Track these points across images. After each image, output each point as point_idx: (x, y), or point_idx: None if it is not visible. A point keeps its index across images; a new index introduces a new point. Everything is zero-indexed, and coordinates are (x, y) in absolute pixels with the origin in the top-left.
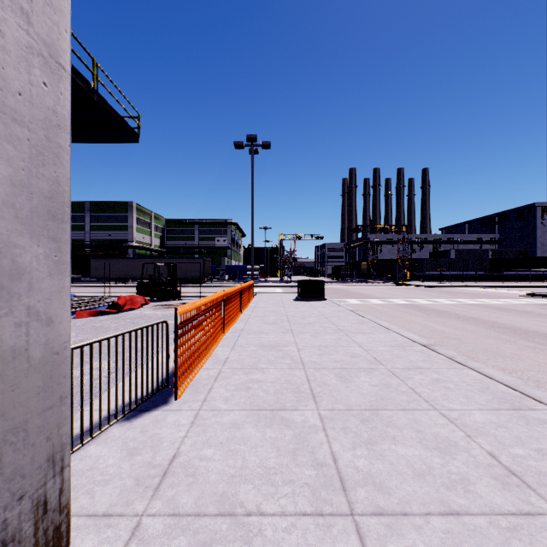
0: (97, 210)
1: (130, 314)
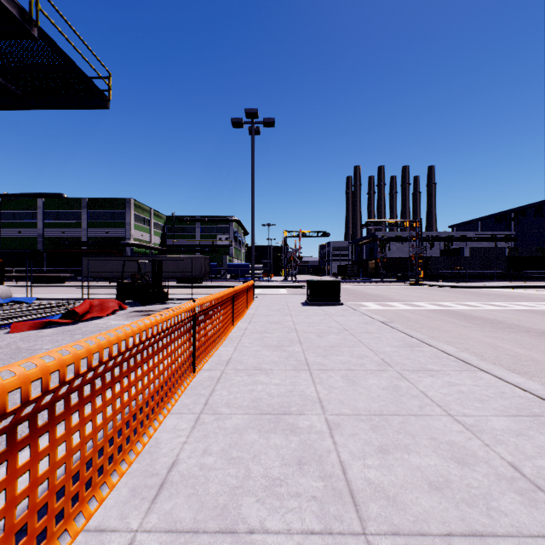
0: (94, 207)
1: (90, 325)
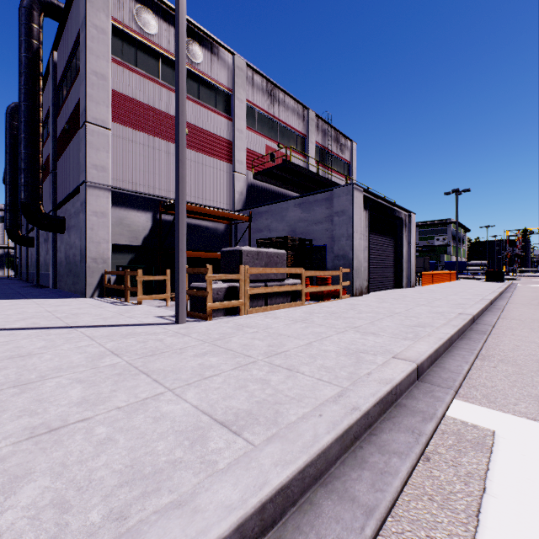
0: None
1: None
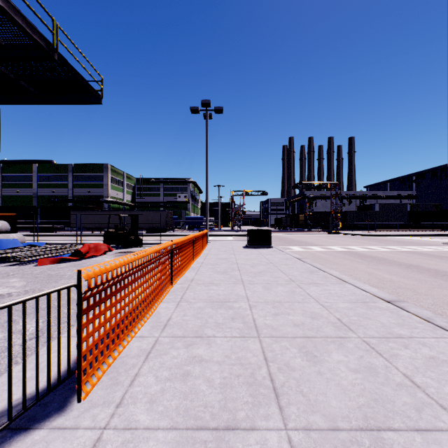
0: (78, 171)
1: (91, 261)
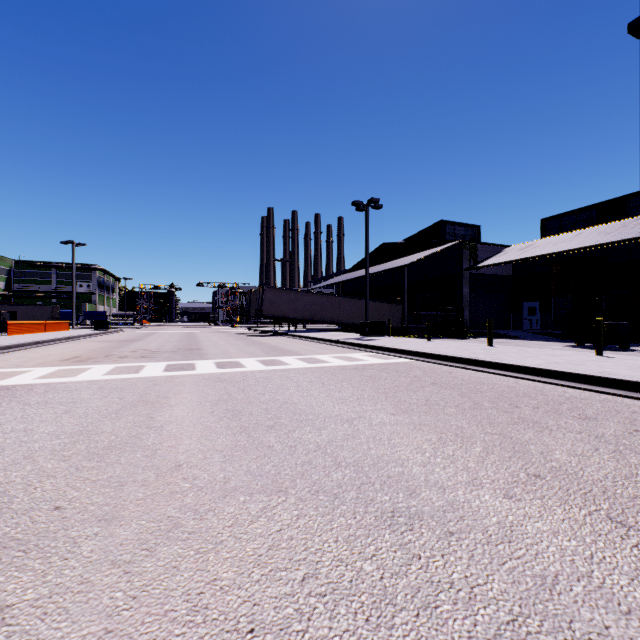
0: None
1: None
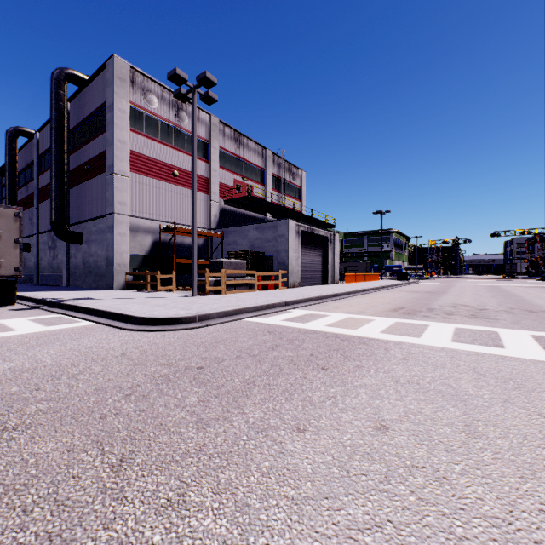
0: None
1: None
